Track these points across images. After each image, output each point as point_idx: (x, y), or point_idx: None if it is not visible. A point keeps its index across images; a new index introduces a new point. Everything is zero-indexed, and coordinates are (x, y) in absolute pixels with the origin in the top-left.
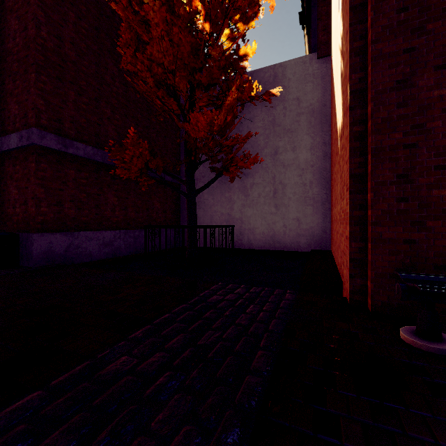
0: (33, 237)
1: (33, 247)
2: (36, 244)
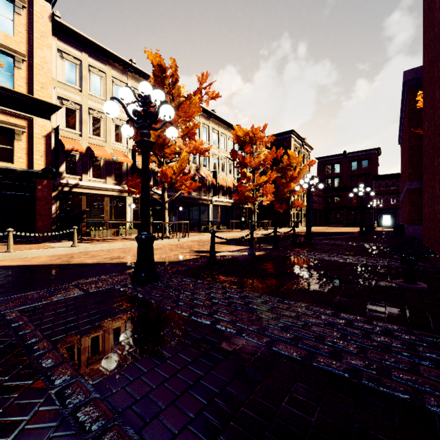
0: (406, 226)
1: (406, 230)
2: (407, 229)
